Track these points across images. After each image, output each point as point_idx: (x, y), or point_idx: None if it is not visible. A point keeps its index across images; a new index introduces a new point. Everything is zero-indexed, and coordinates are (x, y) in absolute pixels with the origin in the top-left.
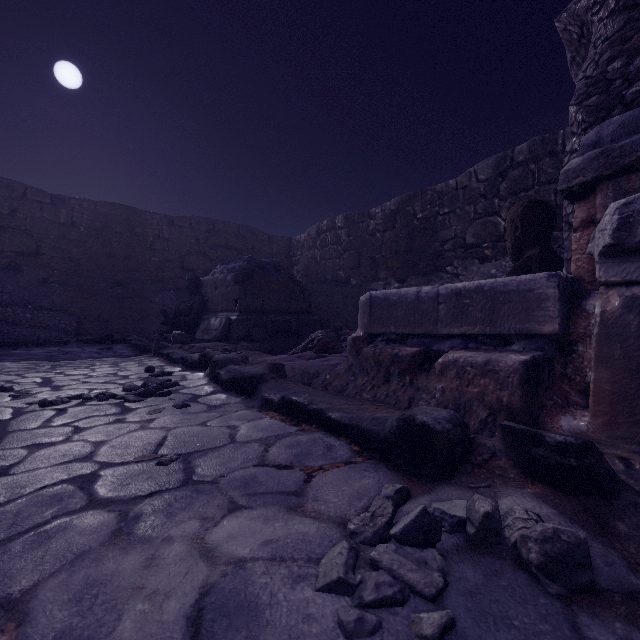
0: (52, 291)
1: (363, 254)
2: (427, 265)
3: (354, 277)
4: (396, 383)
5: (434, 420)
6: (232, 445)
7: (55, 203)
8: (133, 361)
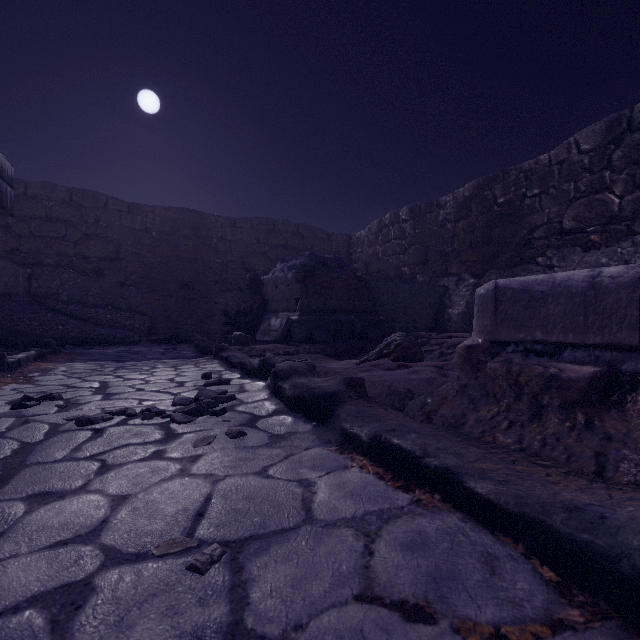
0: (129, 293)
1: (431, 248)
2: (511, 257)
3: (420, 273)
4: (556, 422)
5: None
6: (308, 528)
7: (131, 211)
8: (193, 364)
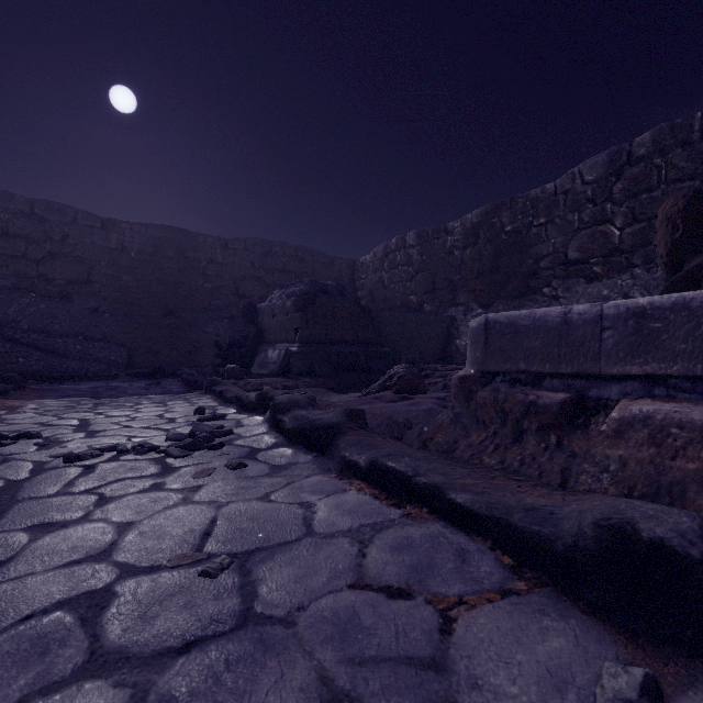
0: (103, 321)
1: (439, 275)
2: (518, 286)
3: (428, 302)
4: (533, 444)
5: (678, 536)
6: (309, 540)
7: (106, 227)
8: (182, 399)
